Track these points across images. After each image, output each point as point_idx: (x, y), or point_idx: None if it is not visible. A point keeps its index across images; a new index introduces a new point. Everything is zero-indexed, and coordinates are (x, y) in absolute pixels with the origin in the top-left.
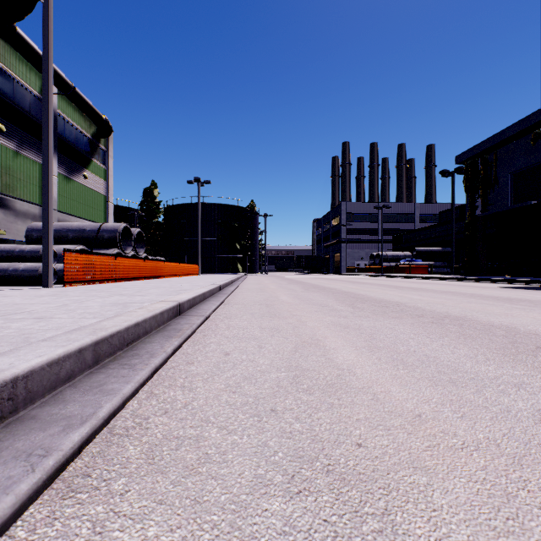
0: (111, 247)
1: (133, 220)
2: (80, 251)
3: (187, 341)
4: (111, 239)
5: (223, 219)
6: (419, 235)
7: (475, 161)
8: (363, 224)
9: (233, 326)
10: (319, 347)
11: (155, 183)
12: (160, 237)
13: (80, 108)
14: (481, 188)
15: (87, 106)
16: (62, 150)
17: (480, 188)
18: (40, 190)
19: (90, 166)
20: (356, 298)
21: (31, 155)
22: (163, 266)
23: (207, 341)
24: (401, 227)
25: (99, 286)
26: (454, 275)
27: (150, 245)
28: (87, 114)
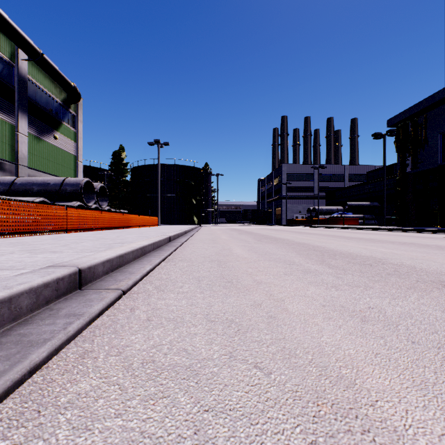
0: (73, 200)
1: (104, 179)
2: (20, 200)
3: (10, 396)
4: (73, 192)
5: (181, 178)
6: (349, 192)
7: (406, 124)
8: (301, 183)
9: (159, 315)
10: (380, 441)
11: (122, 147)
12: (127, 193)
13: (49, 74)
14: (411, 148)
15: (56, 73)
16: (32, 112)
17: (410, 147)
18: (9, 148)
19: (60, 129)
20: (319, 252)
21: (1, 114)
22: (122, 218)
23: (68, 389)
24: (332, 185)
25: (39, 237)
26: (385, 226)
27: (118, 200)
28: (56, 80)
